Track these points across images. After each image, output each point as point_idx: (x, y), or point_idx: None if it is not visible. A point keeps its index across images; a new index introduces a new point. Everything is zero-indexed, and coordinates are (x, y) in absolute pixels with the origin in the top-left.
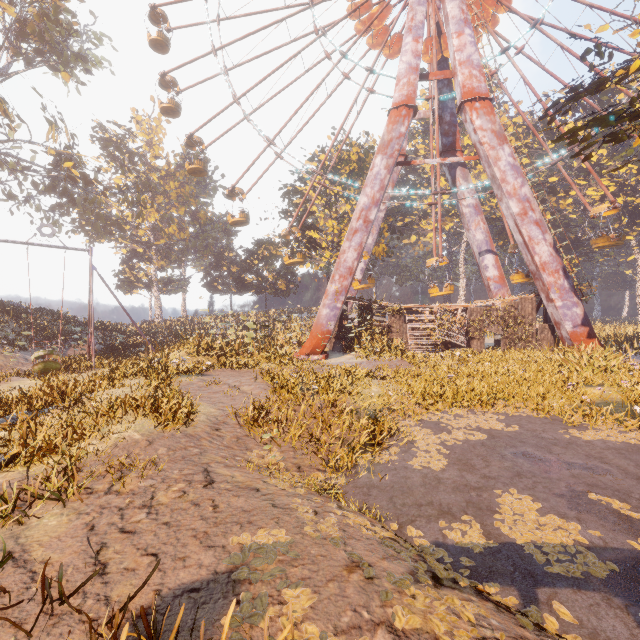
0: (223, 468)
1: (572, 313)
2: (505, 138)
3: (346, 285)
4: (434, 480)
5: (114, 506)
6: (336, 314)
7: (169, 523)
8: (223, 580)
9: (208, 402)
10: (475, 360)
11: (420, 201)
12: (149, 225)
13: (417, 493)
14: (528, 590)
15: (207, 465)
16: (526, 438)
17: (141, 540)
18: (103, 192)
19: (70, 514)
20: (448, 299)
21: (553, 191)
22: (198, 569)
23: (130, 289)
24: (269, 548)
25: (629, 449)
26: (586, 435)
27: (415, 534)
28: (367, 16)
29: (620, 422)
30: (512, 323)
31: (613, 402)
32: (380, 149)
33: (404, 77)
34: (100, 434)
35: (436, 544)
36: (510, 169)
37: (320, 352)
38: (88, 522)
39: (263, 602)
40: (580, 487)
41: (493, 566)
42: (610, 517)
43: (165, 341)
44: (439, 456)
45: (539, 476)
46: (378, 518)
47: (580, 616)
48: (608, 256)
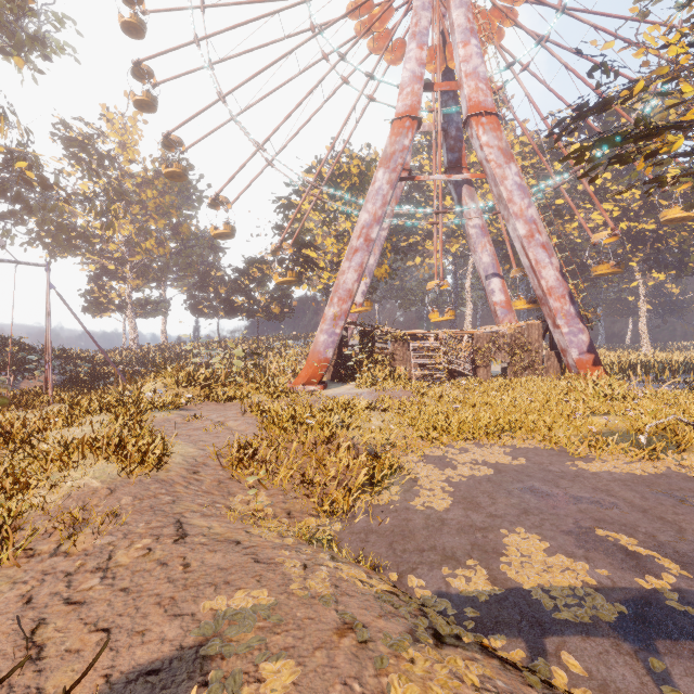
0: (199, 518)
1: (578, 340)
2: (512, 156)
3: (346, 309)
4: (438, 521)
5: (60, 571)
6: (335, 340)
7: (128, 589)
8: (190, 657)
9: (187, 441)
10: (481, 389)
11: (425, 220)
12: (122, 239)
13: (419, 537)
14: (536, 641)
15: (180, 515)
16: (533, 472)
17: (91, 612)
18: (65, 199)
19: (2, 584)
20: (454, 325)
21: (559, 214)
22: (160, 645)
23: (99, 311)
24: (247, 613)
25: (635, 480)
26: (593, 467)
27: (416, 584)
28: (368, 18)
29: (625, 452)
30: (519, 350)
31: (618, 431)
32: (382, 162)
33: (408, 86)
34: (49, 483)
35: (439, 594)
36: (517, 189)
37: (317, 382)
38: (25, 593)
39: (236, 681)
40: (587, 523)
41: (499, 616)
42: (618, 554)
43: (140, 371)
44: (443, 494)
45: (546, 512)
46: (376, 568)
47: (589, 666)
48: (612, 282)
